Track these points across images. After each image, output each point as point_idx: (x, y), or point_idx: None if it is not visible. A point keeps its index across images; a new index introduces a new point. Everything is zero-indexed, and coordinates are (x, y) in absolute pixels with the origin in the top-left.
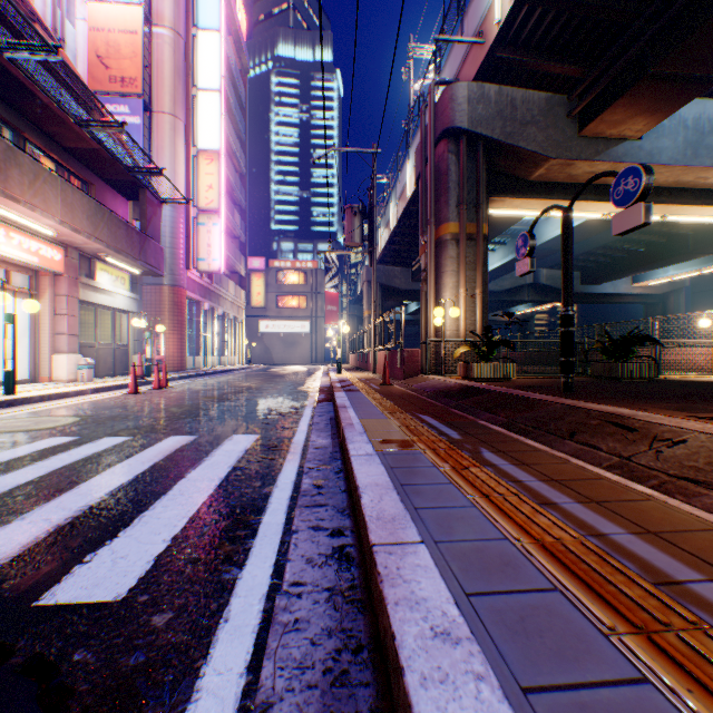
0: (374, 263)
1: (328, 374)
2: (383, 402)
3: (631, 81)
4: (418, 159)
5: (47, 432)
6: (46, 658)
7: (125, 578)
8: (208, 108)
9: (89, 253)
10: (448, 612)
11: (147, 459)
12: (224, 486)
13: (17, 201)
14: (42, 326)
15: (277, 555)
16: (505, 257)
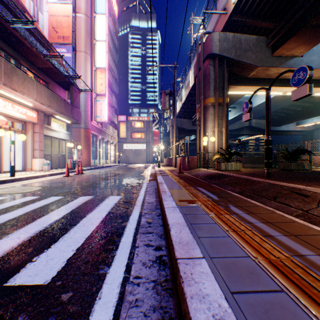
0: (175, 117)
1: (154, 168)
2: (180, 181)
3: (298, 28)
4: (195, 69)
5: (26, 194)
6: (4, 319)
7: (51, 271)
8: (101, 49)
9: (48, 114)
10: (222, 304)
11: (69, 207)
12: (104, 221)
13: (16, 90)
14: (28, 146)
15: (128, 260)
16: (235, 114)
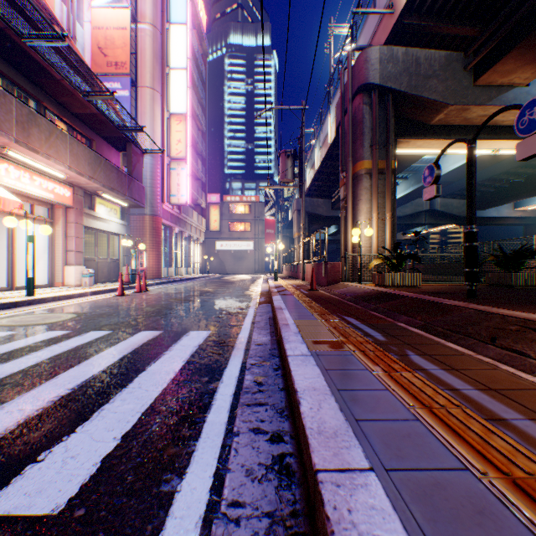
0: (303, 195)
1: (267, 281)
2: (312, 305)
3: (522, 35)
4: (338, 112)
5: (49, 326)
6: None
7: (68, 484)
8: (178, 82)
9: (91, 191)
10: None
11: (118, 352)
12: (177, 380)
13: (36, 152)
14: (57, 245)
15: (218, 462)
16: (406, 189)
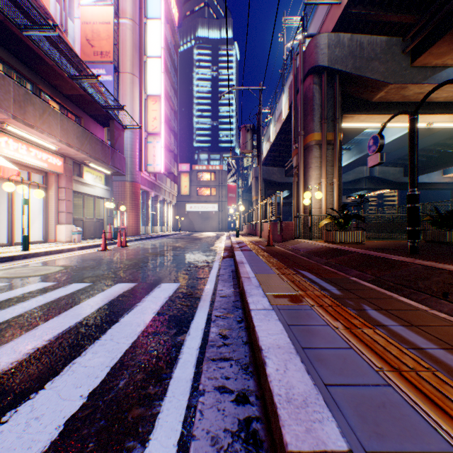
0: (261, 163)
1: (229, 238)
2: (270, 259)
3: None
4: (291, 92)
5: (38, 278)
6: None
7: (26, 452)
8: (154, 68)
9: (79, 161)
10: None
11: (96, 303)
12: (146, 332)
13: (32, 127)
14: (50, 207)
15: (182, 427)
16: (350, 159)
